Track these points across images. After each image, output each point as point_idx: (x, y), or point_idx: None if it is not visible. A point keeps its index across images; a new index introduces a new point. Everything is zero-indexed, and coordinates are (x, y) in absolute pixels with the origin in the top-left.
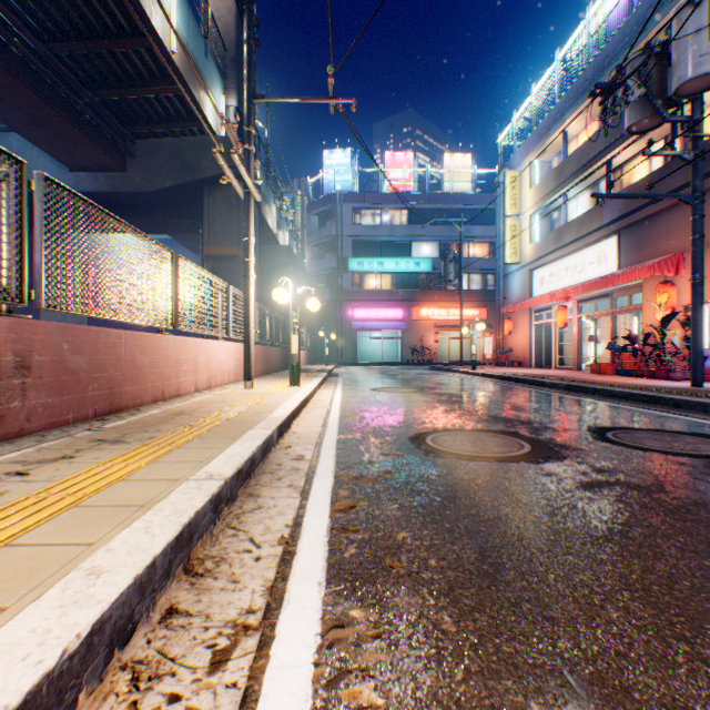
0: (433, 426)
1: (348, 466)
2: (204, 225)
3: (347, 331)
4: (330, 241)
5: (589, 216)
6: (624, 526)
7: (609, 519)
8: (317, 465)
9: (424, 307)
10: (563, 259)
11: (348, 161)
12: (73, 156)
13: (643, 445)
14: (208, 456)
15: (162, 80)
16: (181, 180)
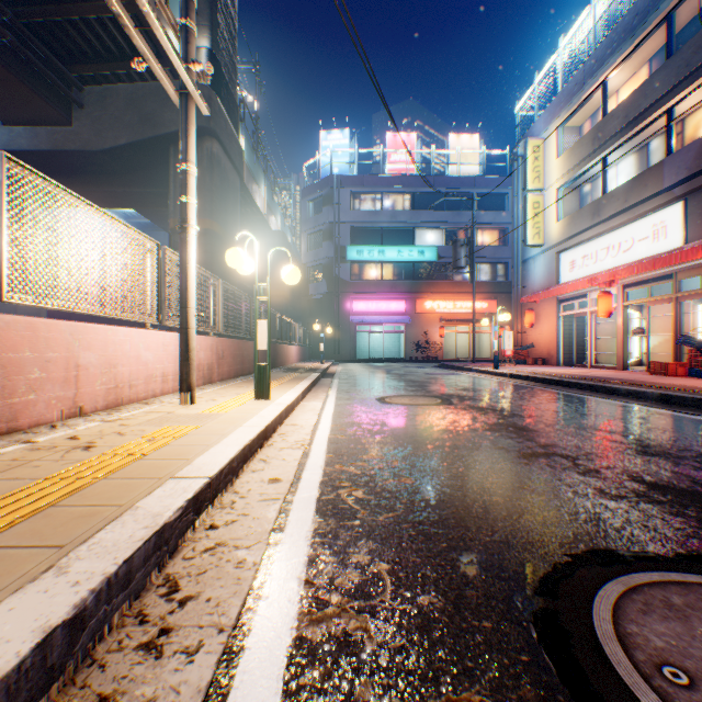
0: (554, 534)
1: None
2: (170, 193)
3: (346, 325)
4: (326, 228)
5: (642, 181)
6: None
7: None
8: None
9: (428, 299)
10: (602, 236)
11: (347, 142)
12: None
13: None
14: None
15: None
16: (139, 135)
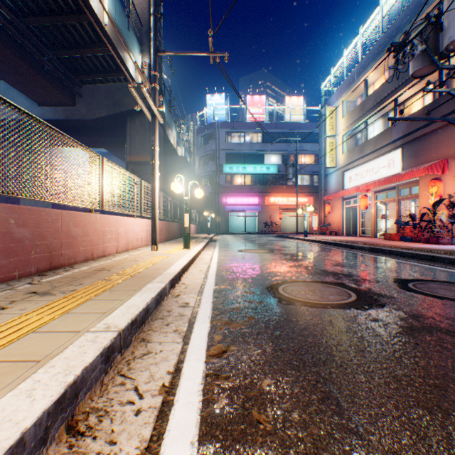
0: (282, 278)
1: (222, 312)
2: (128, 142)
3: (222, 212)
4: (211, 153)
5: (382, 136)
6: (453, 372)
7: (438, 365)
8: (198, 311)
9: (272, 196)
10: (364, 164)
11: (223, 101)
12: (40, 96)
13: (439, 294)
14: (110, 307)
15: (98, 44)
16: (112, 111)
